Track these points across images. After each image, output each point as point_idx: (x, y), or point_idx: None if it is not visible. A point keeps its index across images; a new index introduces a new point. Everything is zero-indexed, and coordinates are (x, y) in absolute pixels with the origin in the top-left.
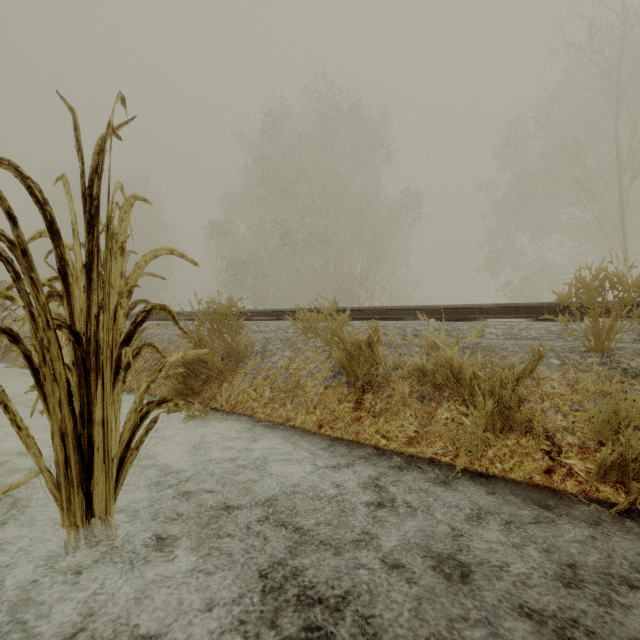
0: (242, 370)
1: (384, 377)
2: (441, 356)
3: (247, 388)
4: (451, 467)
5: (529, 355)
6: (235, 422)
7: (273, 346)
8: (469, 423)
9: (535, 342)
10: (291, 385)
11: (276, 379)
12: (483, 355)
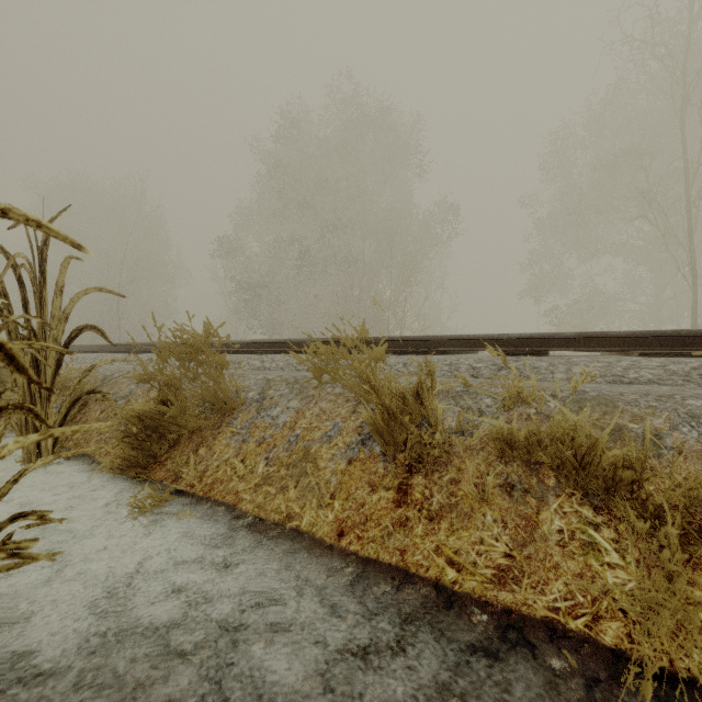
0: (228, 428)
1: (442, 447)
2: (554, 423)
3: (232, 457)
4: (592, 647)
5: (681, 415)
6: (208, 516)
7: (275, 392)
8: (605, 543)
9: (661, 389)
10: (297, 455)
11: (275, 444)
12: (600, 413)
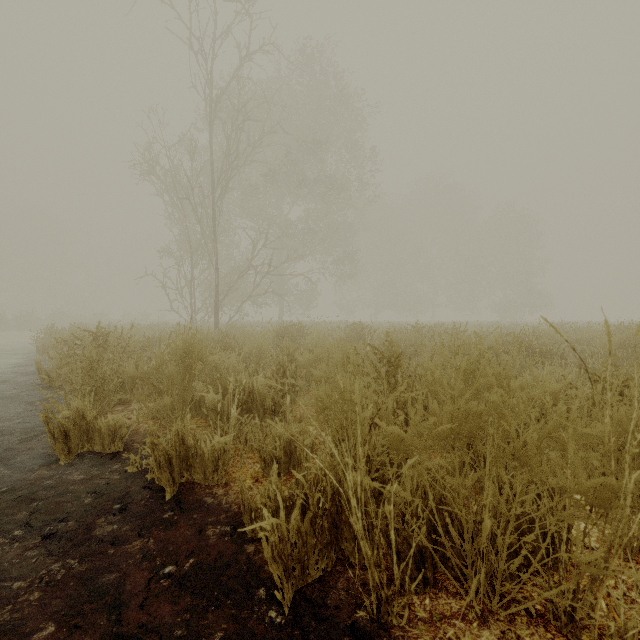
0: None
1: None
2: None
3: None
4: None
5: None
6: None
7: None
8: None
9: None
10: None
11: None
12: None
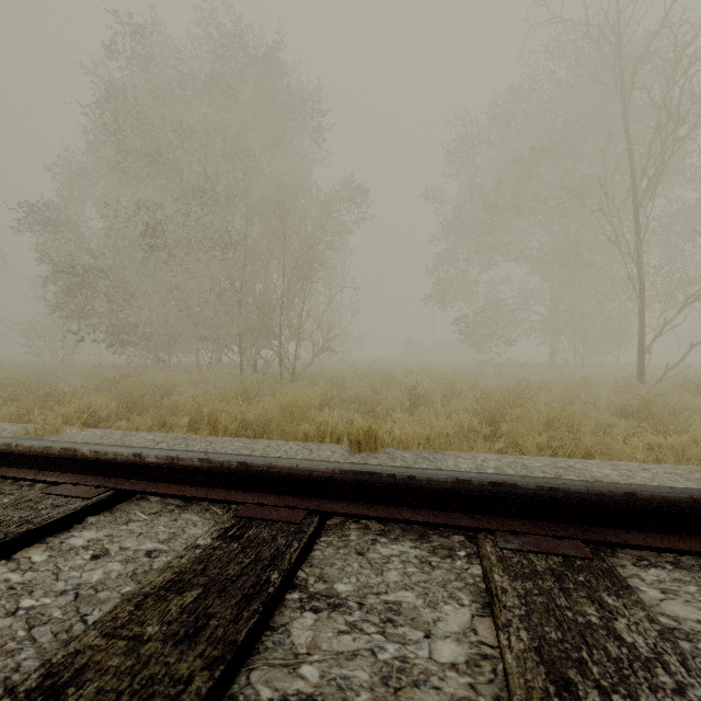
0: None
1: None
2: None
3: None
4: None
5: None
6: None
7: None
8: None
9: None
10: None
11: None
12: None
